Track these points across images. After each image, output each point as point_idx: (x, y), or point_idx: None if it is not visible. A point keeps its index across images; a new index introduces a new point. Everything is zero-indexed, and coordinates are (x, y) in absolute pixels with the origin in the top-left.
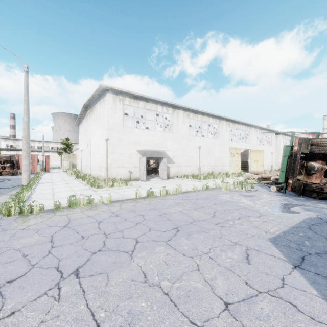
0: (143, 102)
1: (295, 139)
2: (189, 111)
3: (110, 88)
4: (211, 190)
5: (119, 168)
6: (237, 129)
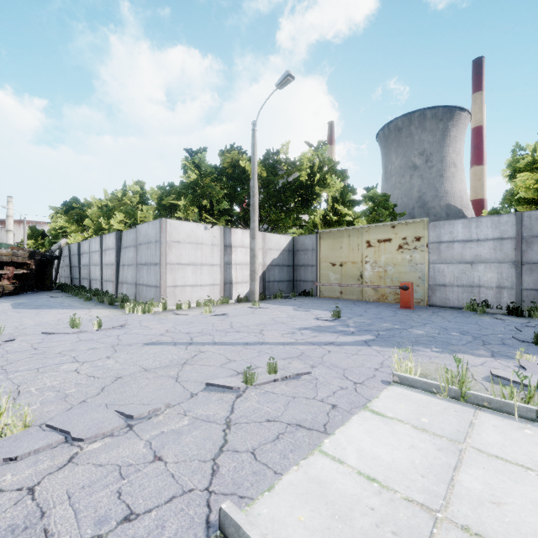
0: None
1: None
2: None
3: None
4: None
5: None
6: None
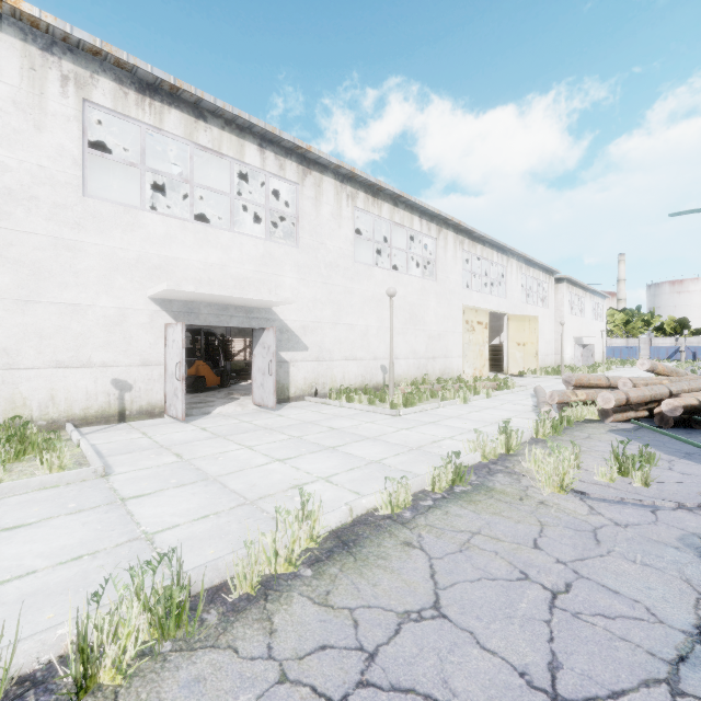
0: (184, 115)
1: None
2: (354, 183)
3: (1, 7)
4: (480, 492)
5: (60, 371)
6: (480, 257)
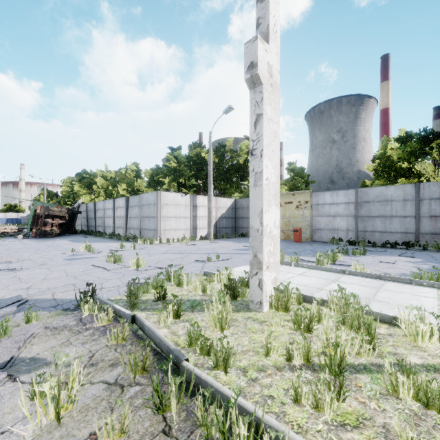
0: None
1: (38, 206)
2: None
3: None
4: None
5: None
6: None
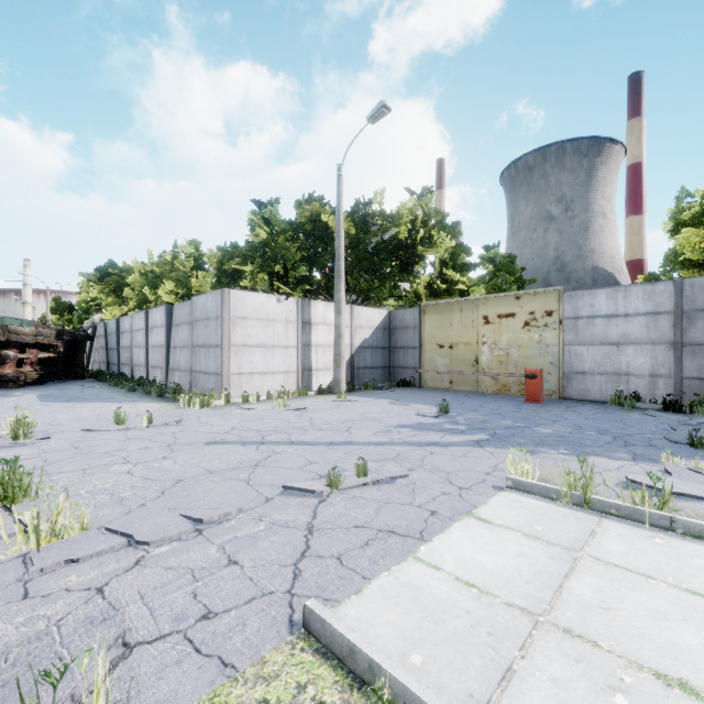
0: None
1: None
2: None
3: None
4: None
5: None
6: None
